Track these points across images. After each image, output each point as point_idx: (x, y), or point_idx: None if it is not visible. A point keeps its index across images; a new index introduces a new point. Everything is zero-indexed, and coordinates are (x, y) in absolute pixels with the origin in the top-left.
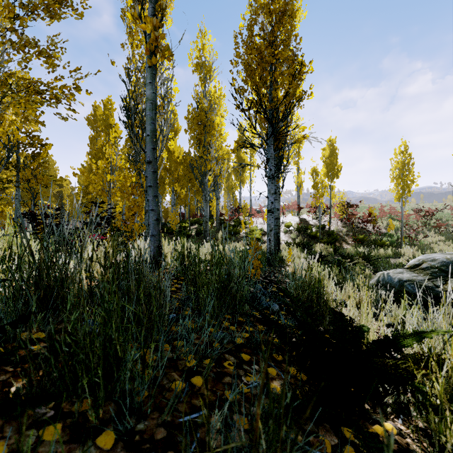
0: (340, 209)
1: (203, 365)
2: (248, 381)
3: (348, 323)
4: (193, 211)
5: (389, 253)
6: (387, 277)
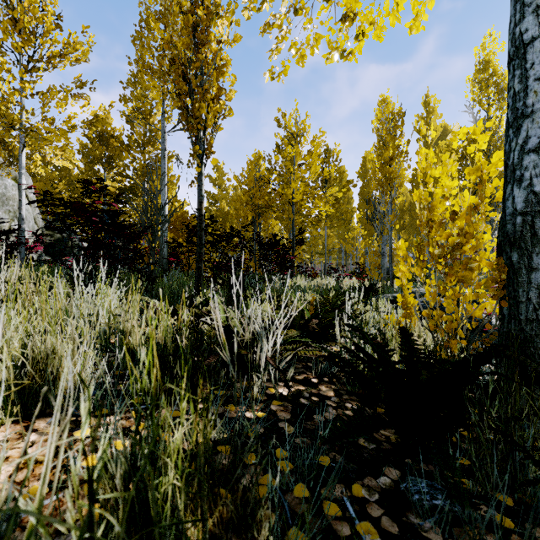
0: None
1: None
2: None
3: None
4: None
5: None
6: None
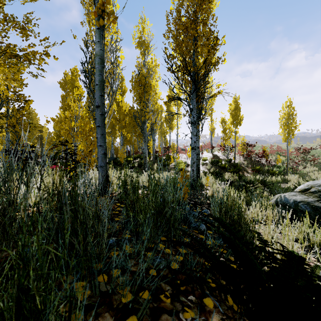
0: (242, 148)
1: (139, 299)
2: (186, 318)
3: (281, 251)
4: (136, 149)
5: (279, 179)
6: (284, 198)
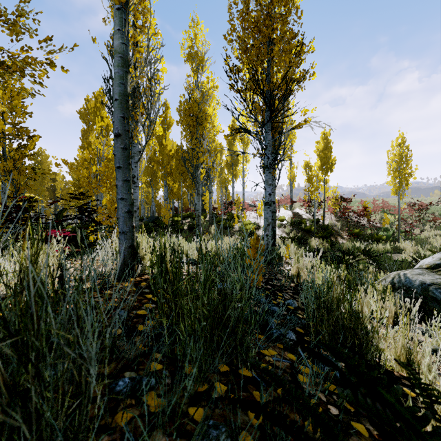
0: (334, 203)
1: None
2: None
3: None
4: (186, 205)
5: (388, 248)
6: (404, 278)
